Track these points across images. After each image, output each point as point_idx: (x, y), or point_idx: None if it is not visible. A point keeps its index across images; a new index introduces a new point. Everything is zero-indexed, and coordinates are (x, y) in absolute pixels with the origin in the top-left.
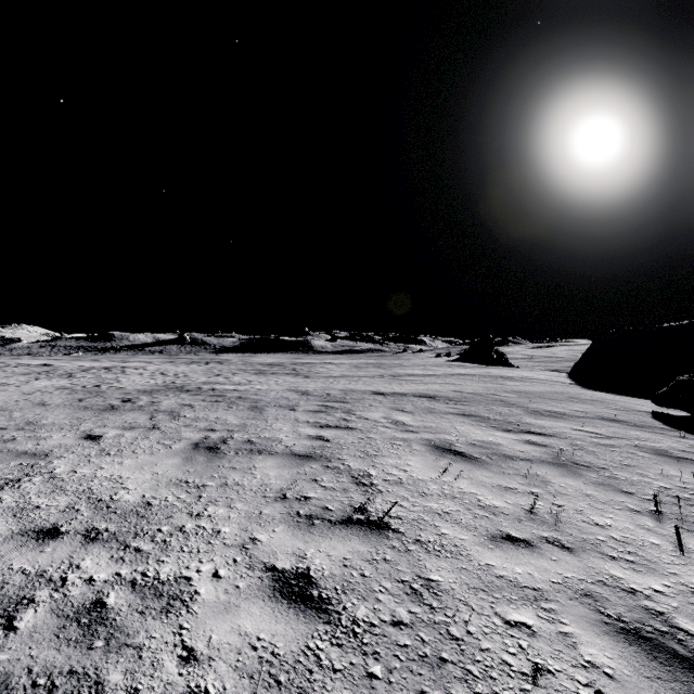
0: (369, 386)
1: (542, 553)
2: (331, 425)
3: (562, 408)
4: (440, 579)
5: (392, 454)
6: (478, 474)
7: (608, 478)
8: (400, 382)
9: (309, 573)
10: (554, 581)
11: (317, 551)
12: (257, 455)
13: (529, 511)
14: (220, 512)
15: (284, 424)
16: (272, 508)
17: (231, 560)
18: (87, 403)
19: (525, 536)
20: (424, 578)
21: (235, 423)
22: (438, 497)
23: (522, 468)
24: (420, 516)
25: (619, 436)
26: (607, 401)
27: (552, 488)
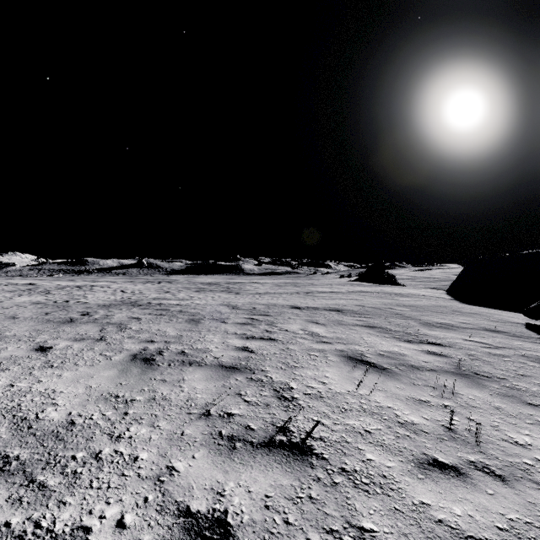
0: (287, 301)
1: (475, 484)
2: (255, 337)
3: (449, 320)
4: (374, 528)
5: (310, 366)
6: (391, 386)
7: (510, 389)
8: (313, 298)
9: (226, 518)
10: (500, 527)
11: (236, 485)
12: (187, 367)
13: (448, 428)
14: (142, 432)
15: (215, 336)
16: (195, 427)
17: (142, 499)
18: (51, 317)
19: (452, 460)
20: (356, 526)
21: (173, 335)
22: (357, 412)
23: (429, 379)
24: (342, 437)
25: (506, 346)
26: (485, 314)
27: (462, 400)
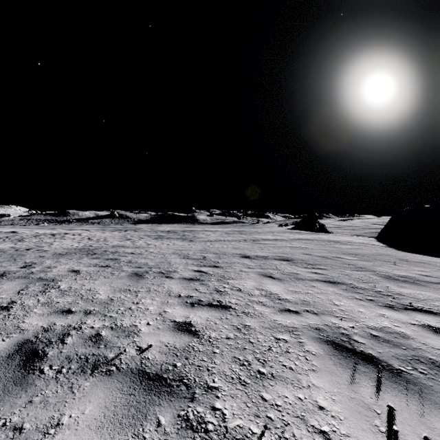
0: (237, 249)
1: None
2: (202, 301)
3: (406, 271)
4: None
5: (284, 372)
6: None
7: None
8: (260, 245)
9: None
10: None
11: None
12: (85, 378)
13: None
14: None
15: (153, 300)
16: None
17: None
18: None
19: None
20: None
21: (102, 298)
22: None
23: None
24: None
25: None
26: (434, 264)
27: None
